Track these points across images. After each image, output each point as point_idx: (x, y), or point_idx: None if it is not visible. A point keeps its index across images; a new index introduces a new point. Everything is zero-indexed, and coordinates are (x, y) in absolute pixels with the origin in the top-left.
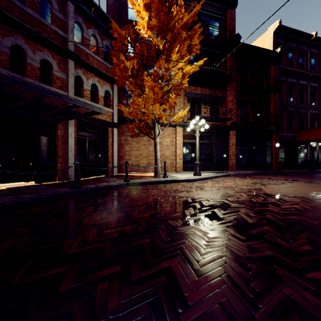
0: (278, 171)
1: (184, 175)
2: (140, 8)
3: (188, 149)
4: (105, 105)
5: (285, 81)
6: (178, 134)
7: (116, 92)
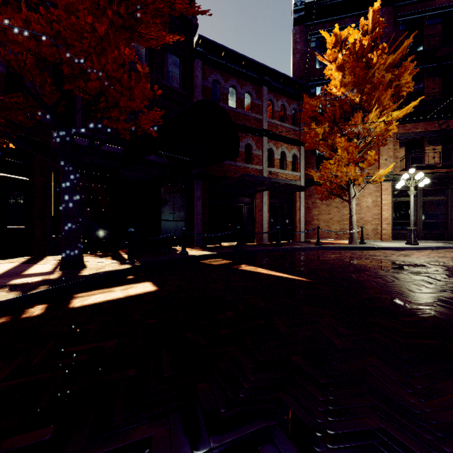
0: None
1: (392, 244)
2: (332, 71)
3: (402, 211)
4: (292, 169)
5: None
6: (384, 192)
7: (303, 153)
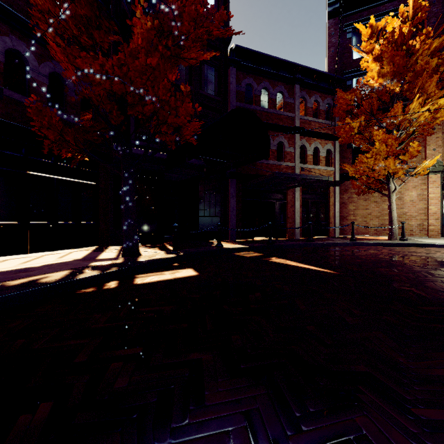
0: None
1: (440, 240)
2: (368, 63)
3: None
4: (326, 164)
5: None
6: (432, 184)
7: (338, 148)
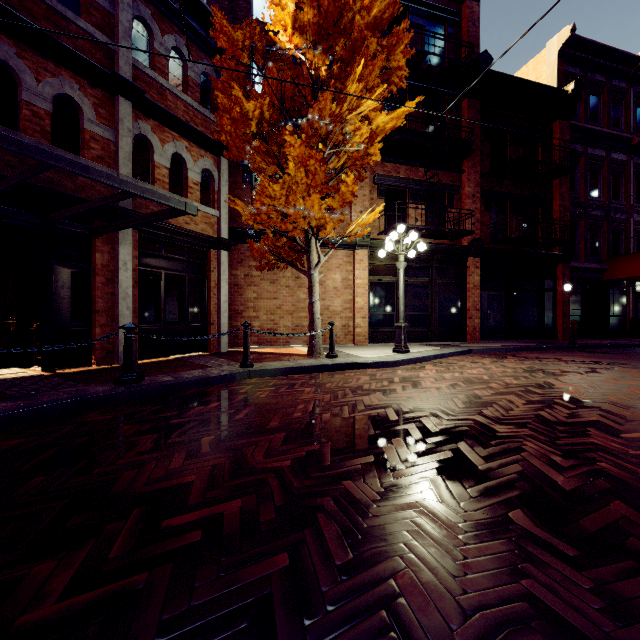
0: (571, 342)
1: (373, 351)
2: None
3: (381, 297)
4: (203, 200)
5: (583, 154)
6: (359, 265)
7: (227, 174)
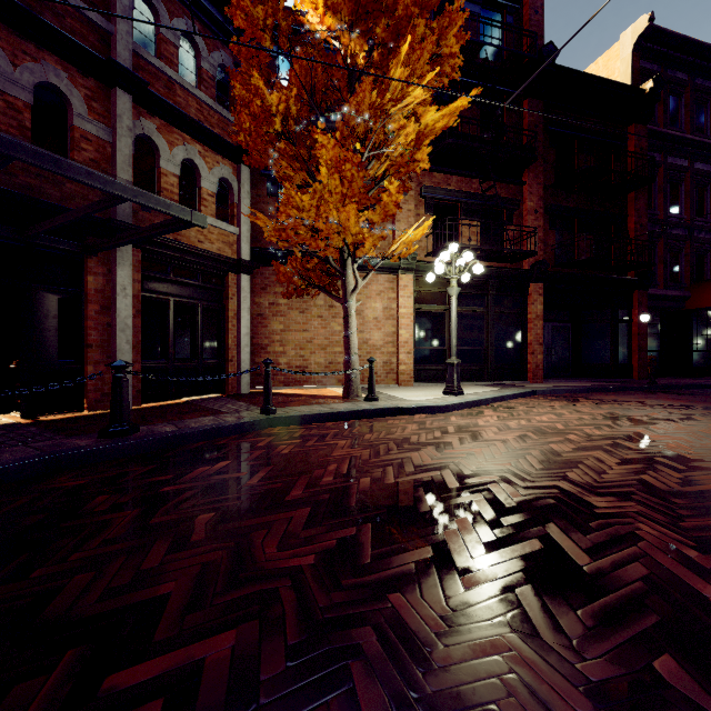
0: (650, 382)
1: (420, 393)
2: None
3: (428, 329)
4: (220, 215)
5: (662, 164)
6: (403, 291)
7: (248, 184)
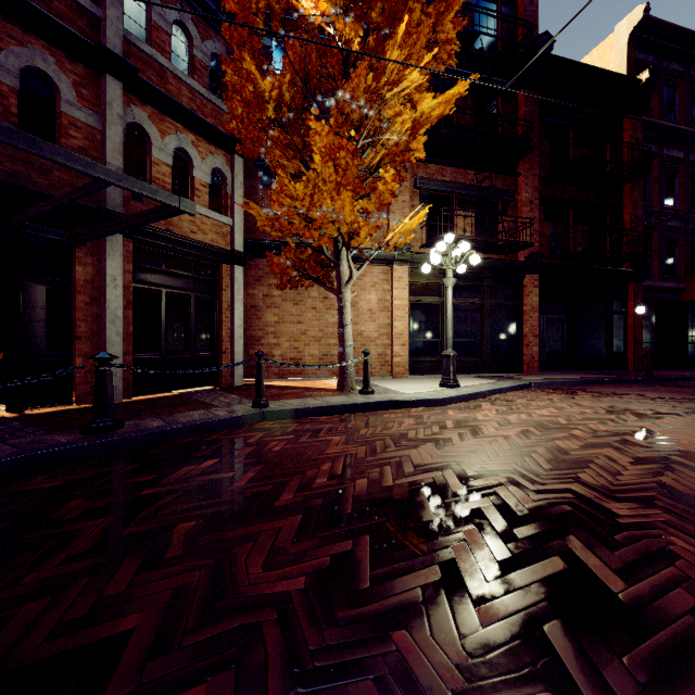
0: (647, 374)
1: (416, 385)
2: None
3: (423, 320)
4: (213, 206)
5: (657, 155)
6: (397, 283)
7: (242, 175)
